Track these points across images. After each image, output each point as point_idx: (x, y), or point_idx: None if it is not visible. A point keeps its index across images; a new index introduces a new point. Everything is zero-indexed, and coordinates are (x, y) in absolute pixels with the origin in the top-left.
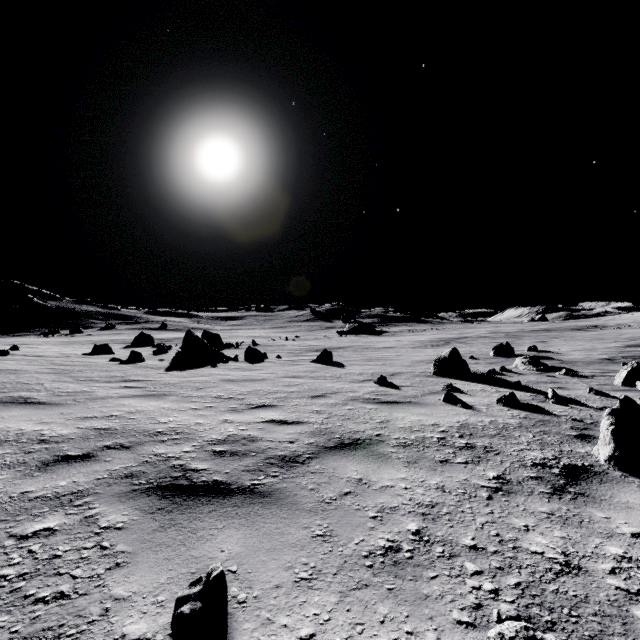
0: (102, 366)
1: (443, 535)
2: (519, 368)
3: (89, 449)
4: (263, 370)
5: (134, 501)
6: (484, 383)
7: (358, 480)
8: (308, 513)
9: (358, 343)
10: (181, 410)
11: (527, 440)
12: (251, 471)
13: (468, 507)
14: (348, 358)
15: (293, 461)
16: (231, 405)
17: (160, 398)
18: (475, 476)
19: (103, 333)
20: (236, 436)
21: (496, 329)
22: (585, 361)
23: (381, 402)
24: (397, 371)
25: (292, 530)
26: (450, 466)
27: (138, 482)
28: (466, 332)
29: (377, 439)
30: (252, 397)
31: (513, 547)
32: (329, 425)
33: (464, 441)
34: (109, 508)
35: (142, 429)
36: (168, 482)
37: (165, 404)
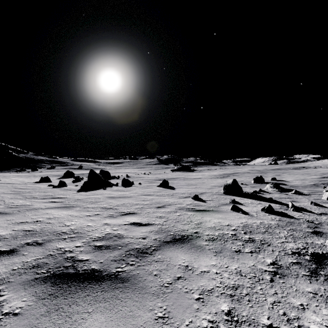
0: (42, 189)
1: (247, 315)
2: (268, 190)
3: (15, 246)
4: (131, 191)
5: (33, 288)
6: (251, 198)
7: (185, 267)
8: (152, 296)
9: (182, 176)
10: (80, 217)
11: (284, 235)
12: (117, 261)
13: (259, 288)
14: (177, 184)
15: (144, 252)
16: (110, 213)
17: (70, 209)
18: (259, 262)
19: (48, 171)
20: (110, 234)
21: (253, 168)
22: (302, 186)
23: (196, 210)
24: (203, 191)
25: (141, 313)
26: (242, 255)
27: (40, 271)
28: (237, 170)
29: (195, 235)
30: (123, 208)
31: (298, 326)
32: (167, 226)
33: (247, 236)
34: (14, 295)
35: (53, 230)
36: (61, 271)
37: (72, 213)
